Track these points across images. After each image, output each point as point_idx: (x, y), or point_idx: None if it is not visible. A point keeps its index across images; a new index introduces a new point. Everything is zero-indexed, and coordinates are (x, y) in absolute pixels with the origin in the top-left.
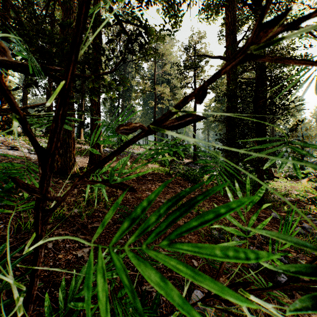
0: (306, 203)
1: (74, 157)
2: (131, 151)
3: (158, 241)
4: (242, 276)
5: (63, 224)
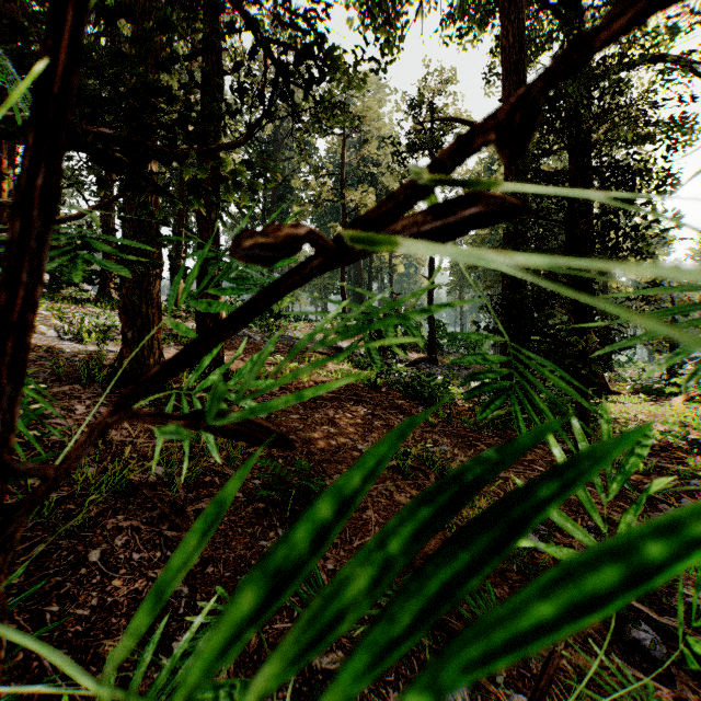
0: (686, 451)
1: (160, 347)
2: (289, 335)
3: (350, 543)
4: None
5: (129, 503)
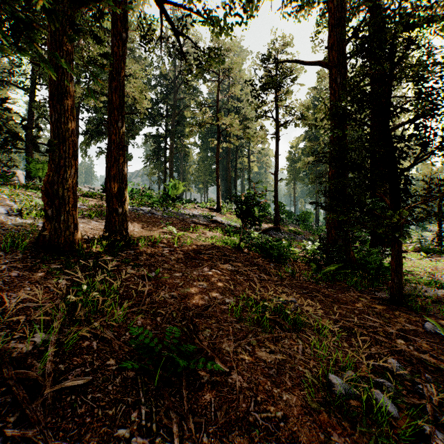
0: None
1: (75, 221)
2: (181, 212)
3: (214, 421)
4: None
5: None
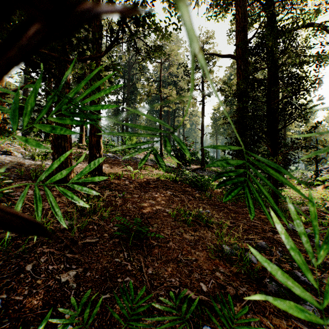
0: (324, 212)
1: (71, 162)
2: (135, 157)
3: (160, 259)
4: (260, 303)
5: (50, 239)
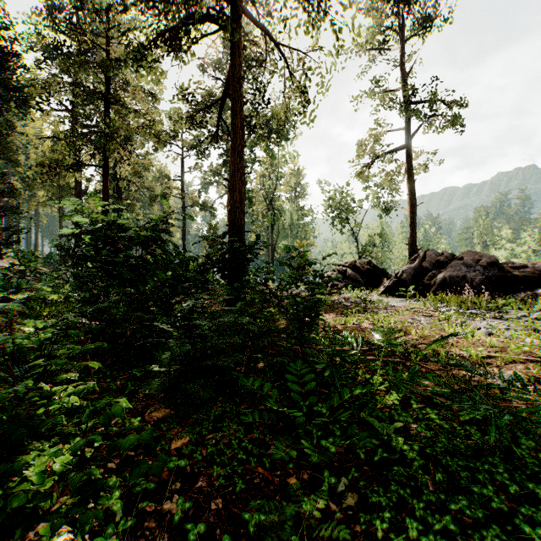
0: None
1: None
2: None
3: None
4: None
5: None
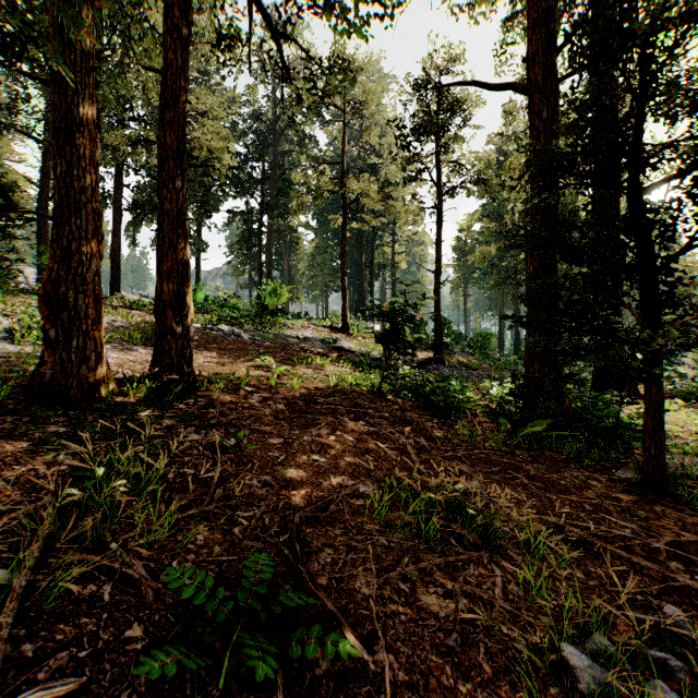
0: None
1: (98, 349)
2: (285, 333)
3: None
4: None
5: None
